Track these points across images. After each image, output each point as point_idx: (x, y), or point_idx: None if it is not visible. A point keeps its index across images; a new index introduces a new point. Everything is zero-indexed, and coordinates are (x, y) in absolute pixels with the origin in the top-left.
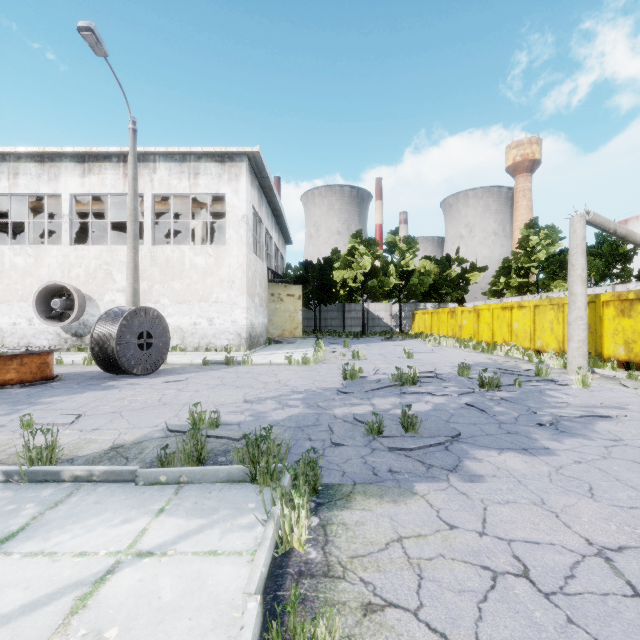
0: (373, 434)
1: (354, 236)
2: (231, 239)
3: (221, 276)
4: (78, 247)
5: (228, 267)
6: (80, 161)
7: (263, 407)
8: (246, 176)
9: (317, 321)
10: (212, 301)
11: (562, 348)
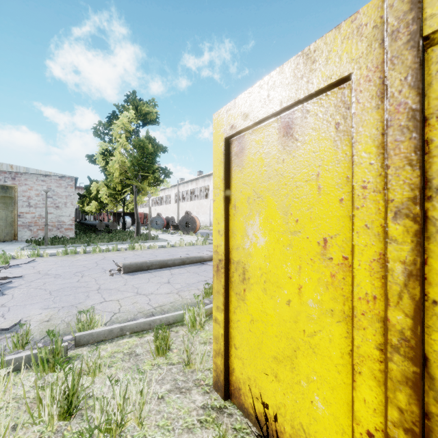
0: None
1: None
2: None
3: None
4: None
5: None
6: None
7: None
8: None
9: None
10: None
11: None
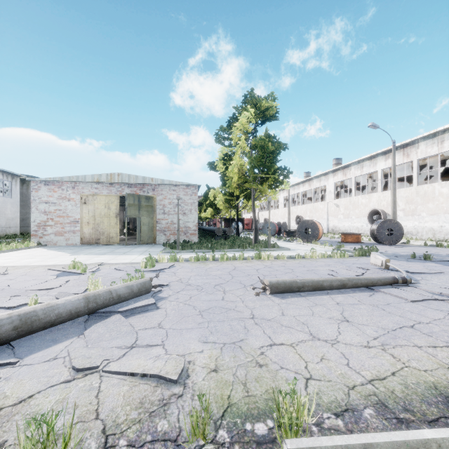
0: (412, 258)
1: None
2: None
3: None
4: (383, 192)
5: None
6: (384, 154)
7: (402, 253)
8: None
9: None
10: None
11: None
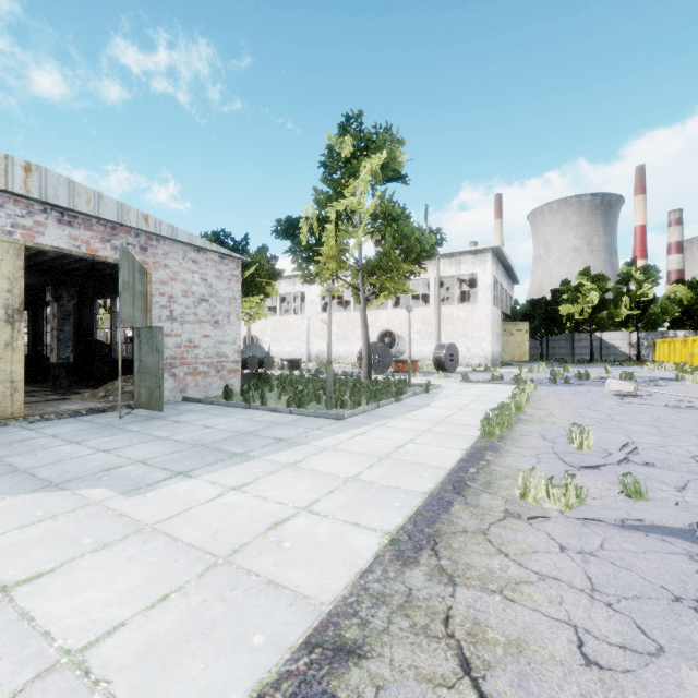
0: (553, 383)
1: (581, 274)
2: (481, 300)
3: (474, 322)
4: (395, 310)
5: (479, 317)
6: None
7: None
8: (490, 261)
9: (544, 350)
10: (469, 337)
11: None
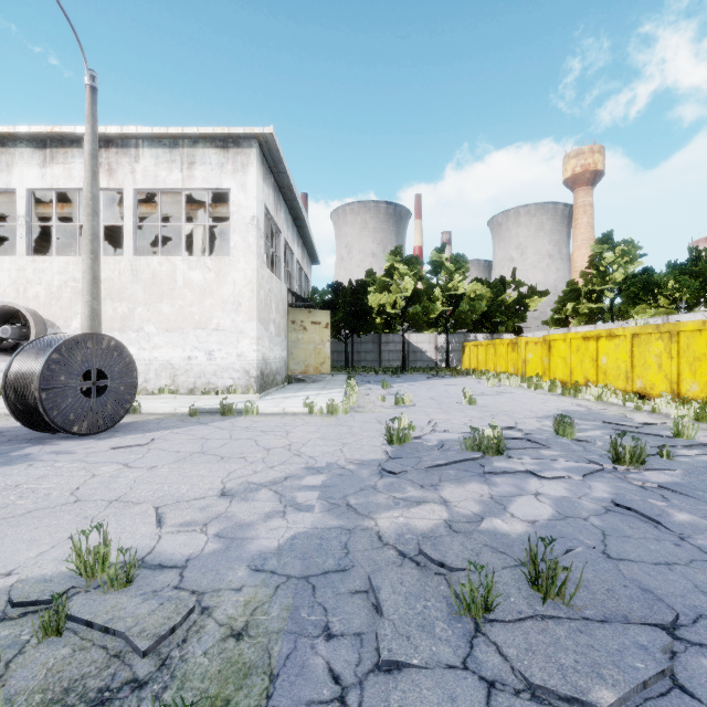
0: (472, 612)
1: (393, 253)
2: (236, 248)
3: (223, 296)
4: (37, 258)
5: (233, 284)
6: (40, 146)
7: (248, 510)
8: (256, 166)
9: (349, 355)
10: (212, 328)
11: (676, 391)
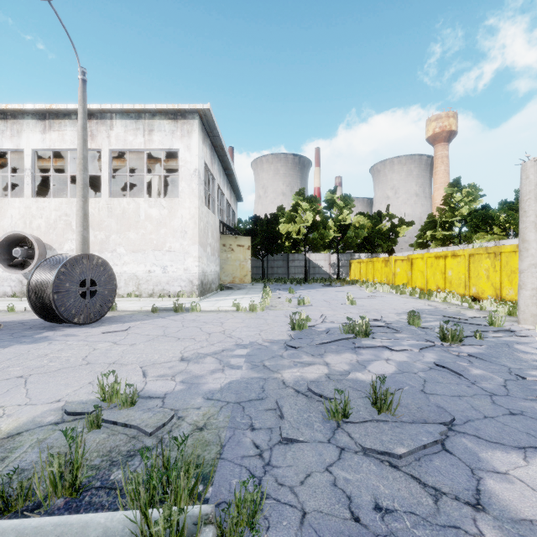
0: (336, 418)
1: (297, 194)
2: (183, 192)
3: (174, 227)
4: (39, 199)
5: (181, 218)
6: (41, 118)
7: (200, 368)
8: (198, 133)
9: (265, 269)
10: (165, 250)
11: (499, 295)
